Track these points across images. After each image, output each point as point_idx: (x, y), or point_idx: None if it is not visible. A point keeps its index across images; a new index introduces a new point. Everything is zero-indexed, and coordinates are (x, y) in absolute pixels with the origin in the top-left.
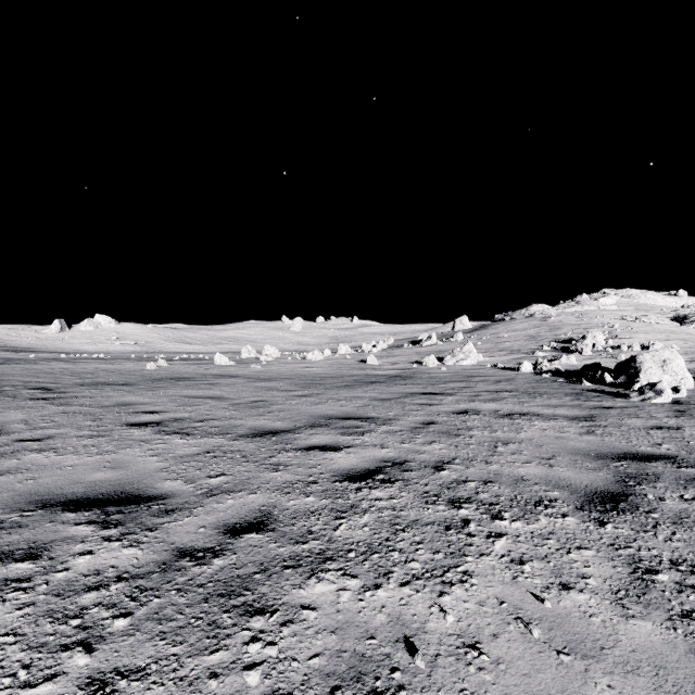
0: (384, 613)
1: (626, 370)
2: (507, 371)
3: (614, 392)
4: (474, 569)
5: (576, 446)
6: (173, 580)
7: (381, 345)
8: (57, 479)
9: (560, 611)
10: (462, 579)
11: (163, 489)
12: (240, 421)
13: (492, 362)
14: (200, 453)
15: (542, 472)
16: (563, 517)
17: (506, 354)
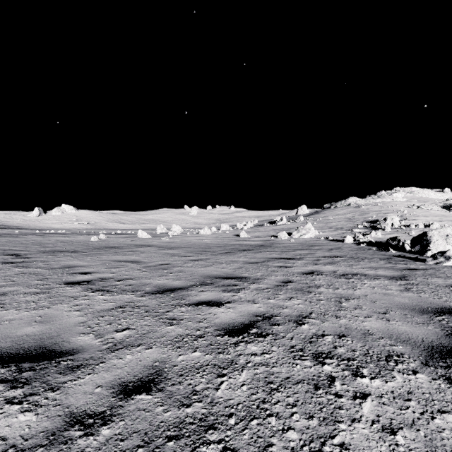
0: None
1: (419, 242)
2: (335, 242)
3: (413, 257)
4: (349, 441)
5: (401, 302)
6: None
7: (249, 224)
8: None
9: None
10: None
11: (76, 343)
12: (149, 280)
13: (324, 235)
14: (113, 308)
15: (383, 326)
16: (414, 374)
17: (333, 230)
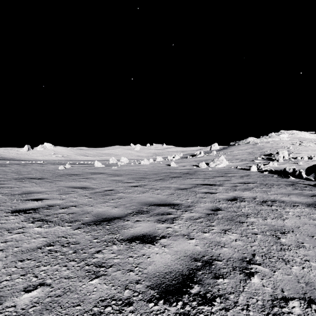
0: None
1: (314, 171)
2: (243, 170)
3: (312, 184)
4: None
5: None
6: None
7: (177, 157)
8: None
9: None
10: None
11: None
12: (90, 208)
13: (233, 165)
14: (41, 246)
15: None
16: None
17: (239, 161)
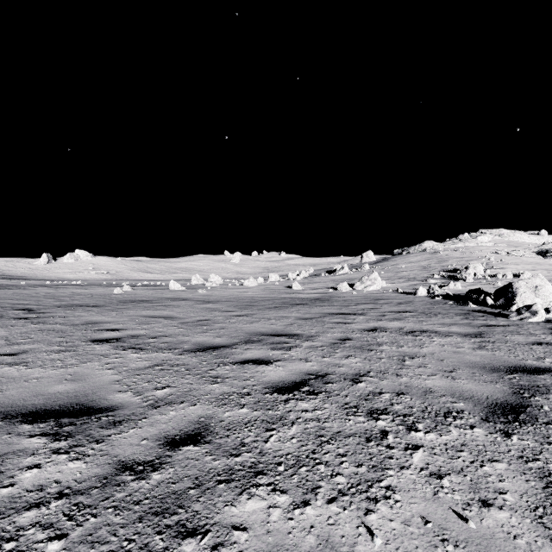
0: (313, 534)
1: (504, 294)
2: (406, 295)
3: (495, 312)
4: (396, 484)
5: (472, 360)
6: (111, 496)
7: (303, 274)
8: (22, 391)
9: (484, 532)
10: (385, 495)
11: (114, 400)
12: (186, 338)
13: (393, 287)
14: (150, 366)
15: (446, 384)
16: (471, 428)
17: (404, 281)
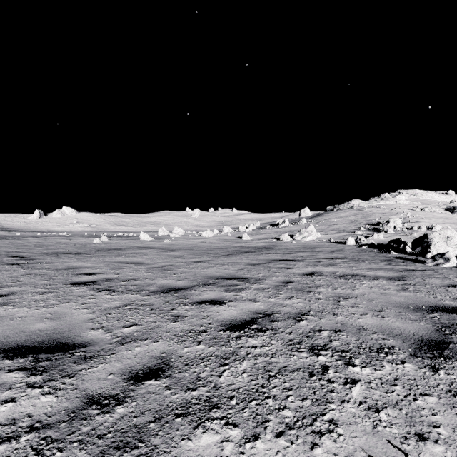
0: None
1: (420, 244)
2: (337, 244)
3: (413, 259)
4: (338, 417)
5: (397, 301)
6: (77, 430)
7: (252, 227)
8: (6, 328)
9: None
10: (329, 428)
11: (86, 337)
12: (152, 281)
13: (326, 238)
14: (120, 306)
15: (377, 323)
16: (402, 363)
17: (336, 233)
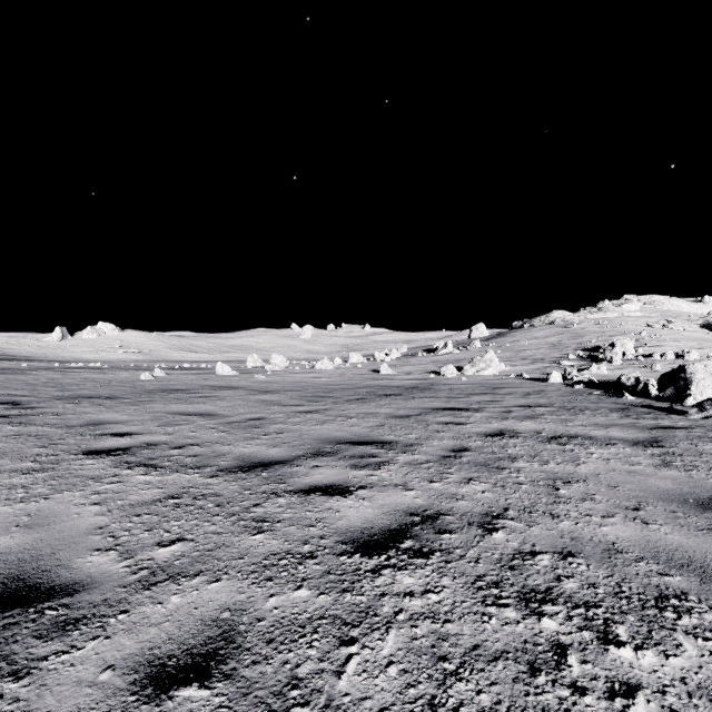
0: None
1: (673, 382)
2: (534, 382)
3: (664, 407)
4: None
5: (661, 487)
6: None
7: (394, 354)
8: None
9: None
10: None
11: (81, 570)
12: (227, 448)
13: (515, 371)
14: (160, 499)
15: (638, 535)
16: None
17: (529, 363)
